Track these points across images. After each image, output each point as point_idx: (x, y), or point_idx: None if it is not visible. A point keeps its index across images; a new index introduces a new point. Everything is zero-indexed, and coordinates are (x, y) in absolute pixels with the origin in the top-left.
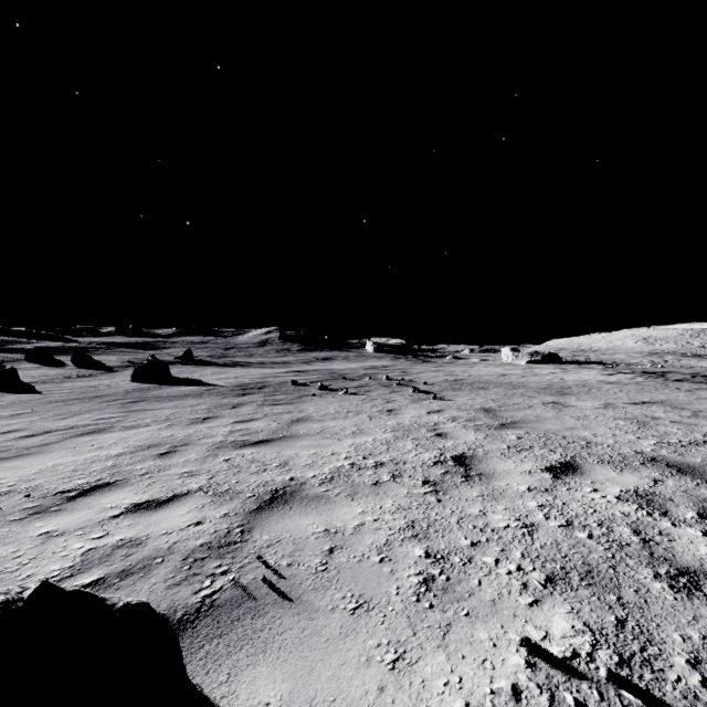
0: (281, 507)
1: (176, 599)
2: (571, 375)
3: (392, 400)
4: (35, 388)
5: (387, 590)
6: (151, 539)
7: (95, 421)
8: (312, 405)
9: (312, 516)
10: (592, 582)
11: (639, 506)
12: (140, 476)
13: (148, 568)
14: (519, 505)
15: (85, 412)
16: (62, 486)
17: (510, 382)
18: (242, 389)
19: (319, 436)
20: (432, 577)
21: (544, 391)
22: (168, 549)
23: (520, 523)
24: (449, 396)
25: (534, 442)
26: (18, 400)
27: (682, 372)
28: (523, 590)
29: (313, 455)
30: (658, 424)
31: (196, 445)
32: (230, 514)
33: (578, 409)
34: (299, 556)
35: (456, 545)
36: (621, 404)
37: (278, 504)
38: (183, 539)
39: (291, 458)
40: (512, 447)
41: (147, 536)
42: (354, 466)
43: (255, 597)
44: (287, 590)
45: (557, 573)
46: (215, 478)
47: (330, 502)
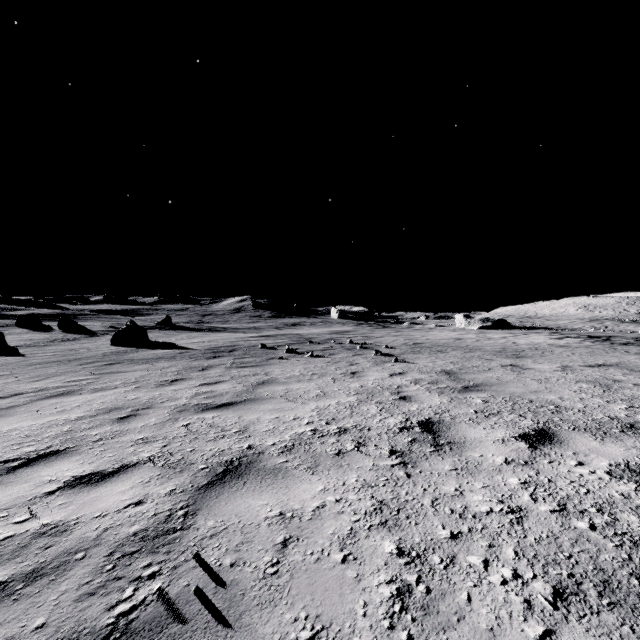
0: (233, 482)
1: (83, 618)
2: (522, 339)
3: (355, 363)
4: (20, 351)
5: (351, 608)
6: (80, 524)
7: (67, 383)
8: (278, 368)
9: (266, 494)
10: (615, 600)
11: (637, 485)
12: (93, 443)
13: (63, 567)
14: (499, 482)
15: (60, 374)
16: (7, 454)
17: (467, 346)
18: (213, 352)
19: (283, 399)
20: (408, 587)
21: (500, 354)
22: (95, 539)
23: (505, 506)
24: (409, 358)
25: (501, 406)
26: (0, 362)
27: (624, 337)
28: (527, 612)
29: (274, 420)
30: (623, 387)
31: (158, 409)
32: (176, 491)
33: (537, 371)
34: (246, 551)
35: (433, 537)
36: (578, 367)
37: (231, 478)
38: (116, 525)
39: (251, 424)
40: (479, 412)
41: (76, 520)
42: (316, 433)
43: (183, 616)
44: (225, 606)
45: (565, 584)
46: (170, 446)
47: (289, 476)
